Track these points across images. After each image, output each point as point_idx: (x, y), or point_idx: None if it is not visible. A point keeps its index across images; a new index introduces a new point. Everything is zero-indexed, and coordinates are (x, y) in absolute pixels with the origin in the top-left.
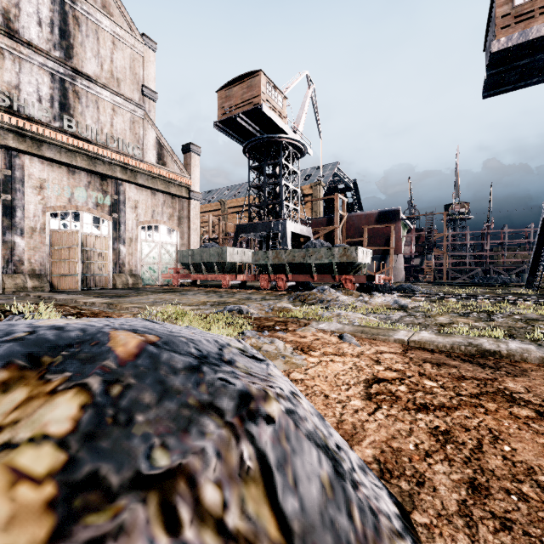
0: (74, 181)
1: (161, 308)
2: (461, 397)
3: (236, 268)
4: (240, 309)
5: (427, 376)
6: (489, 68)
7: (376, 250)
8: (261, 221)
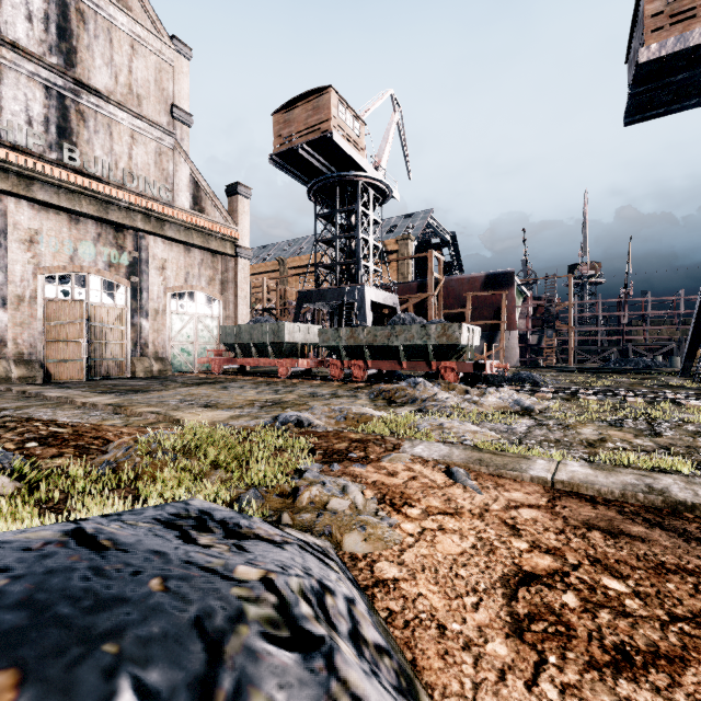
0: (78, 233)
1: (188, 414)
2: (679, 624)
3: (298, 350)
4: (300, 420)
5: (602, 564)
6: (634, 85)
7: (482, 324)
8: (331, 286)
